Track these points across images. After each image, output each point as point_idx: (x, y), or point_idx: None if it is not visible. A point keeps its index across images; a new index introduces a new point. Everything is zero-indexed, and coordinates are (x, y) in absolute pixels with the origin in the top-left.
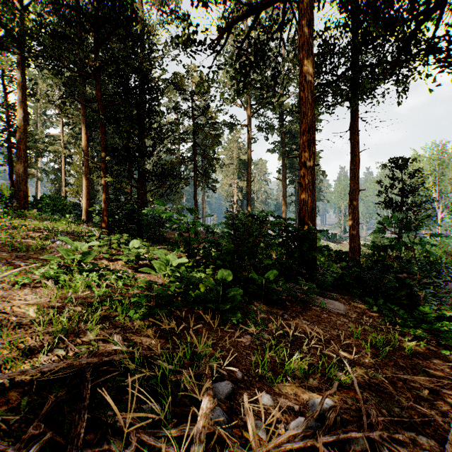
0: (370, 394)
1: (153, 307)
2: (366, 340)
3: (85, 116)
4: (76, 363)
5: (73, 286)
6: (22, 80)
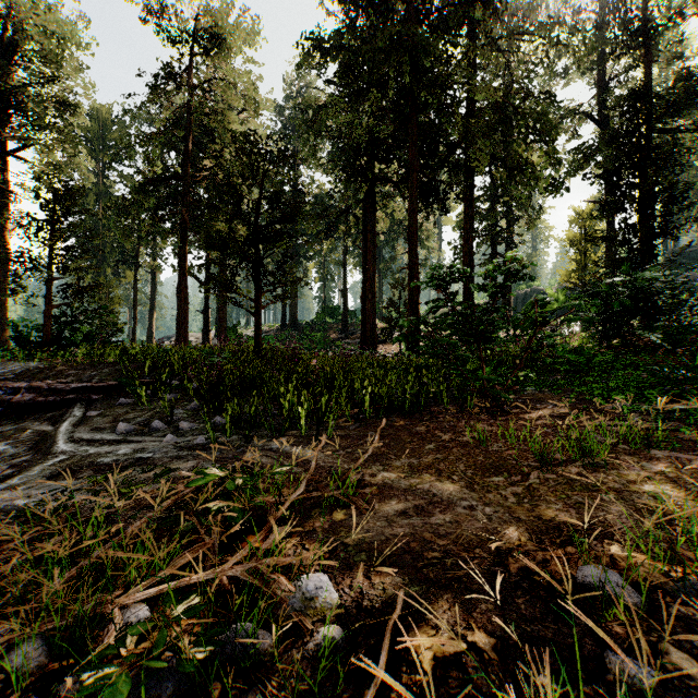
0: None
1: None
2: None
3: None
4: None
5: None
6: None
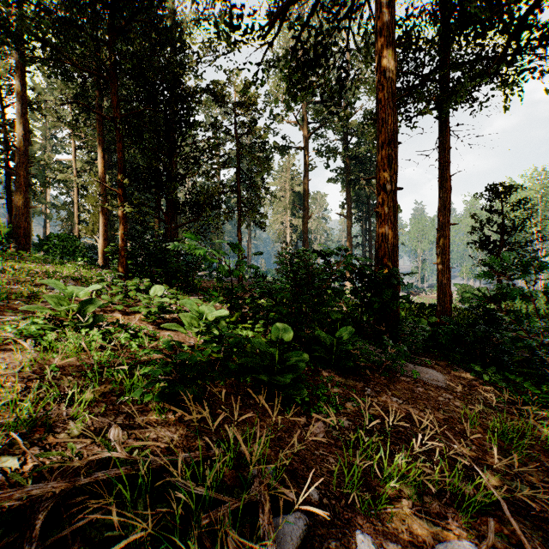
0: (522, 523)
1: (175, 383)
2: (485, 427)
3: (101, 135)
4: (20, 496)
5: (63, 348)
6: (22, 89)
